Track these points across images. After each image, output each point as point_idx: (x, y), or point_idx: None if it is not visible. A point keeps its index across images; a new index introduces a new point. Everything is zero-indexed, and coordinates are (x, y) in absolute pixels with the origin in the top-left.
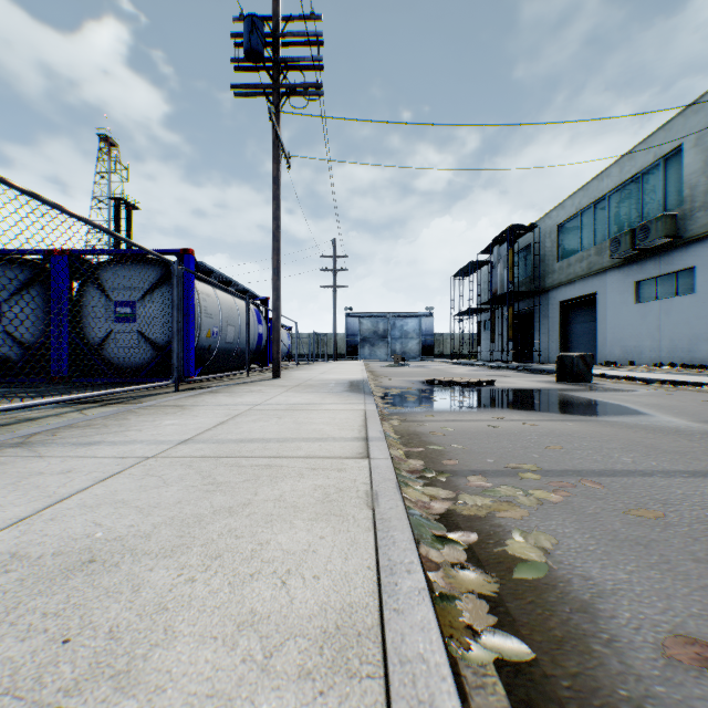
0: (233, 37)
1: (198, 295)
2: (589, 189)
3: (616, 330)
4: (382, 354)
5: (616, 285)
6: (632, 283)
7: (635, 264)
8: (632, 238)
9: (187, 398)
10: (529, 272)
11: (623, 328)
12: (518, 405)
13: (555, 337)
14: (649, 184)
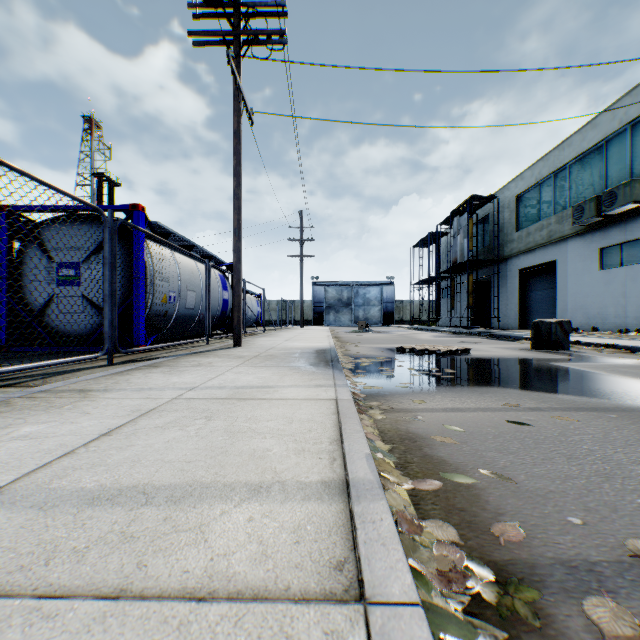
0: None
1: (142, 254)
2: (549, 159)
3: (578, 296)
4: (346, 320)
5: (578, 253)
6: (595, 250)
7: (598, 231)
8: (597, 205)
9: (110, 377)
10: (487, 242)
11: (585, 294)
12: (517, 382)
13: (514, 304)
14: (614, 151)
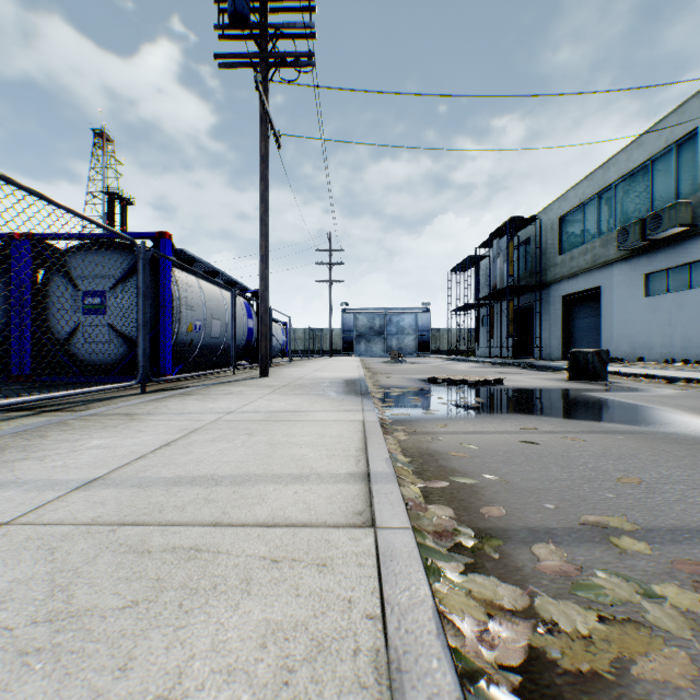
0: (217, 1)
1: (172, 283)
2: (593, 179)
3: (623, 325)
4: (378, 350)
5: (623, 278)
6: (640, 276)
7: (644, 256)
8: (642, 228)
9: (148, 403)
10: (529, 266)
11: (631, 322)
12: (542, 410)
13: (557, 333)
14: (660, 171)
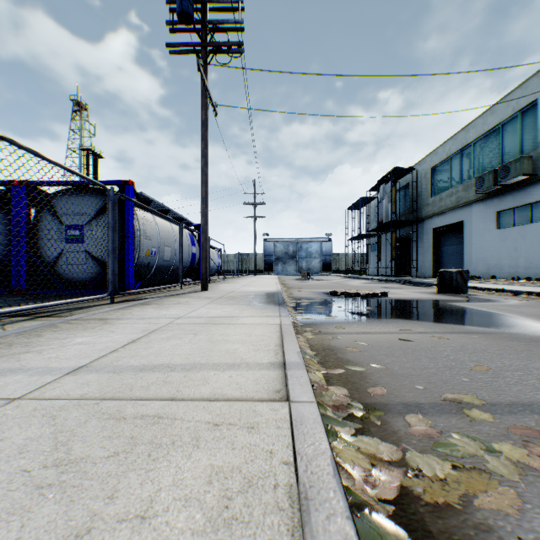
0: (168, 3)
1: (134, 219)
2: (457, 138)
3: (480, 250)
4: (291, 270)
5: (480, 215)
6: (493, 213)
7: (496, 198)
8: (494, 176)
9: (117, 311)
10: (408, 205)
11: (486, 249)
12: (416, 316)
13: (429, 257)
14: (508, 132)
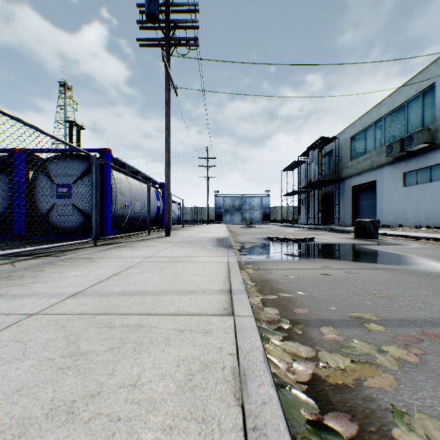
0: (139, 6)
1: (112, 179)
2: (371, 114)
3: (390, 204)
4: (237, 220)
5: (390, 175)
6: (400, 174)
7: (402, 162)
8: (401, 144)
9: (99, 252)
10: (331, 168)
11: (394, 203)
12: (336, 256)
13: (349, 209)
14: (412, 109)
